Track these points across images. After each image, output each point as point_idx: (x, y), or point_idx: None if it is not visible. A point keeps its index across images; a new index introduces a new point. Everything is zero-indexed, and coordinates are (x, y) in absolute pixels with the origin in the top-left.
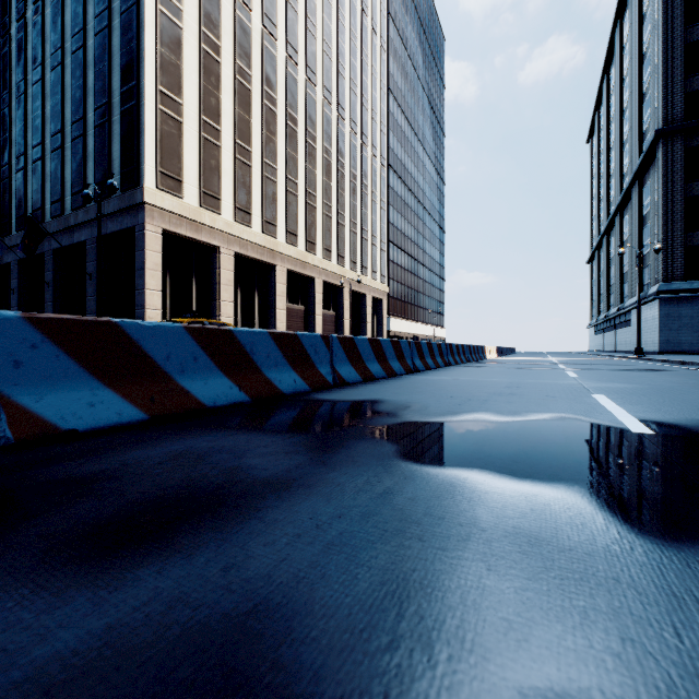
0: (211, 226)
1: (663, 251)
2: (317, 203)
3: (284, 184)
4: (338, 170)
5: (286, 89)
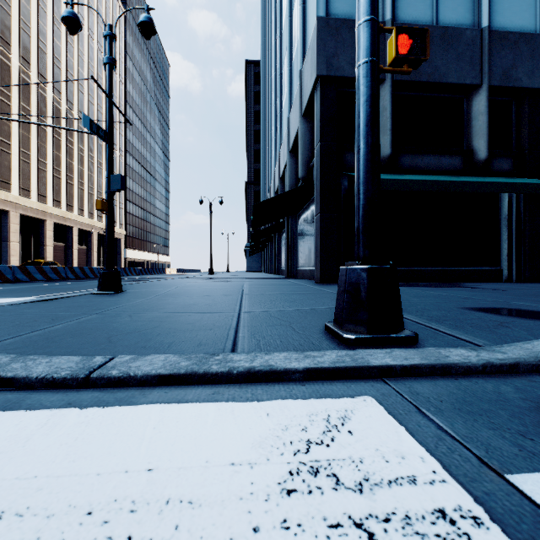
0: (5, 199)
1: (248, 230)
2: (74, 182)
3: (52, 171)
4: (89, 161)
5: (54, 115)
